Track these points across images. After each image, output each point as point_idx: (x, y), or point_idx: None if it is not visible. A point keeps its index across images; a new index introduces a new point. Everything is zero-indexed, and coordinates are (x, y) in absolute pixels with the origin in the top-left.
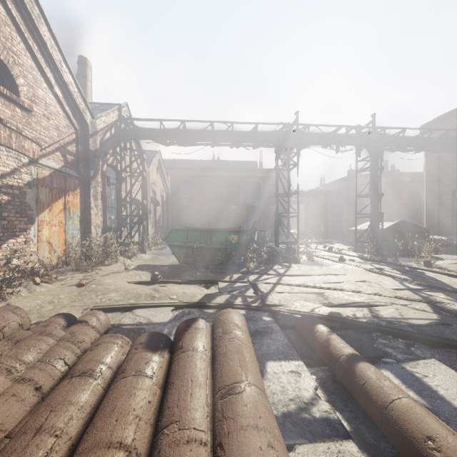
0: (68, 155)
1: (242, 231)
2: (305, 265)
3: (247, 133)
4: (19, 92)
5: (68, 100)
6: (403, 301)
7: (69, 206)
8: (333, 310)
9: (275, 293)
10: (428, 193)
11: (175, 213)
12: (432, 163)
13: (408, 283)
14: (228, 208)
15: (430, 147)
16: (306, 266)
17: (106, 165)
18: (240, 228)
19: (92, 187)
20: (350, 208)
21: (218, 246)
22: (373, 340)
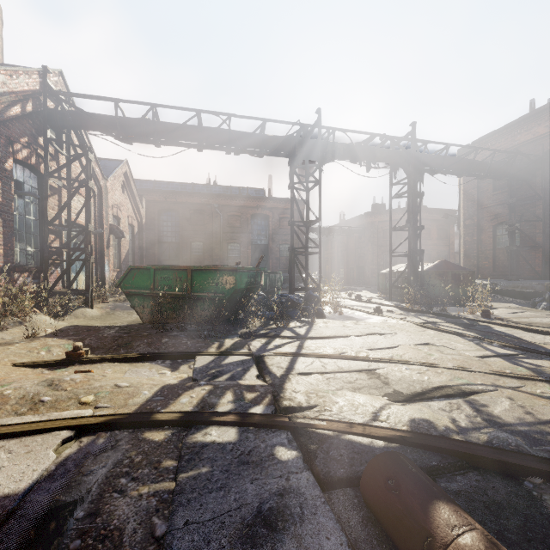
0: None
1: (241, 270)
2: (334, 321)
3: (250, 133)
4: None
5: None
6: (509, 380)
7: None
8: (414, 414)
9: (296, 377)
10: (466, 229)
11: (154, 252)
12: (471, 194)
13: (488, 344)
14: (228, 247)
15: (474, 171)
16: (336, 322)
17: (11, 160)
18: (238, 266)
19: None
20: (375, 248)
21: (203, 294)
22: (537, 503)
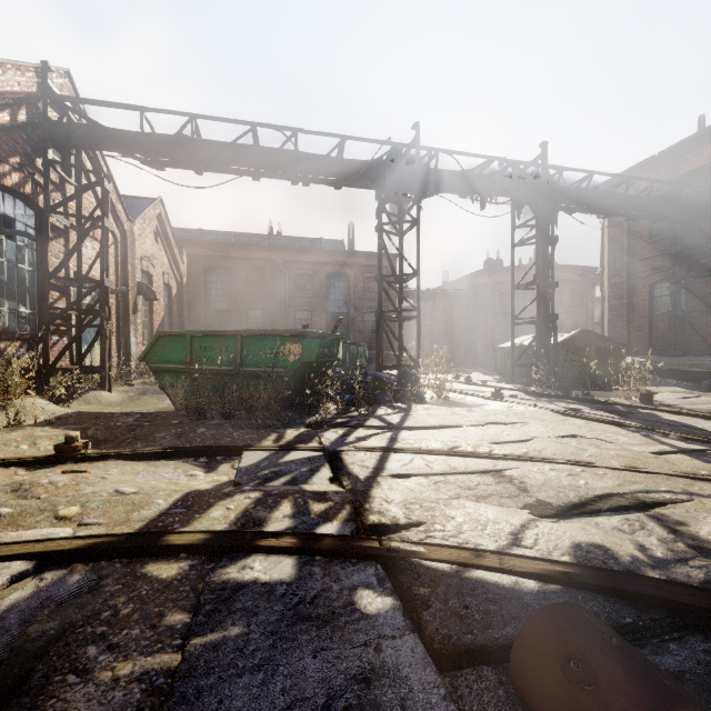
0: None
1: (311, 336)
2: (438, 407)
3: (324, 156)
4: None
5: None
6: (709, 486)
7: None
8: (576, 535)
9: (389, 480)
10: (613, 289)
11: (199, 323)
12: (618, 243)
13: (661, 436)
14: (296, 316)
15: (625, 209)
16: (441, 408)
17: None
18: (305, 329)
19: None
20: (489, 318)
21: (258, 369)
22: None
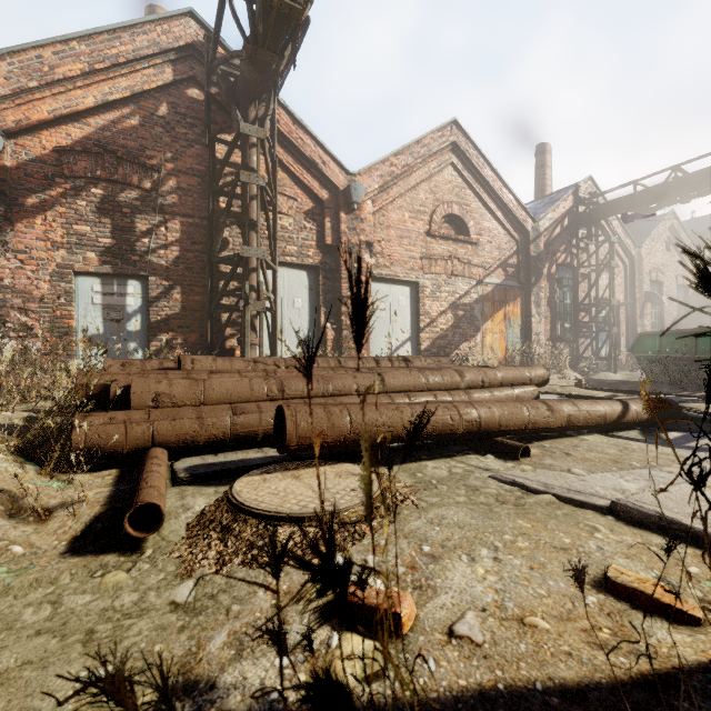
0: (509, 268)
1: None
2: None
3: None
4: (470, 233)
5: (509, 217)
6: None
7: (509, 316)
8: None
9: None
10: None
11: None
12: None
13: None
14: None
15: None
16: None
17: (554, 266)
18: None
19: (533, 294)
20: None
21: (707, 356)
22: None
